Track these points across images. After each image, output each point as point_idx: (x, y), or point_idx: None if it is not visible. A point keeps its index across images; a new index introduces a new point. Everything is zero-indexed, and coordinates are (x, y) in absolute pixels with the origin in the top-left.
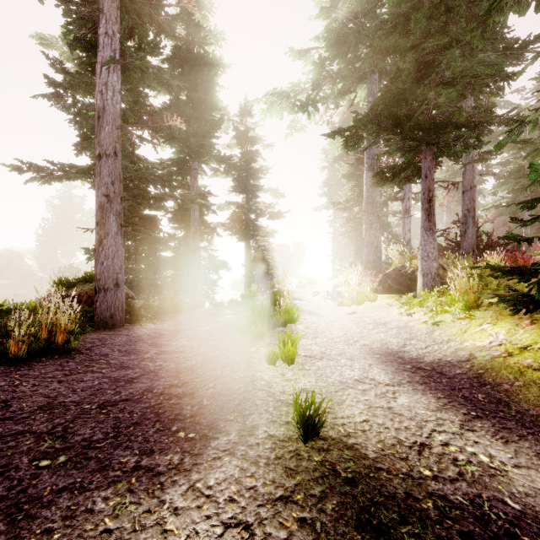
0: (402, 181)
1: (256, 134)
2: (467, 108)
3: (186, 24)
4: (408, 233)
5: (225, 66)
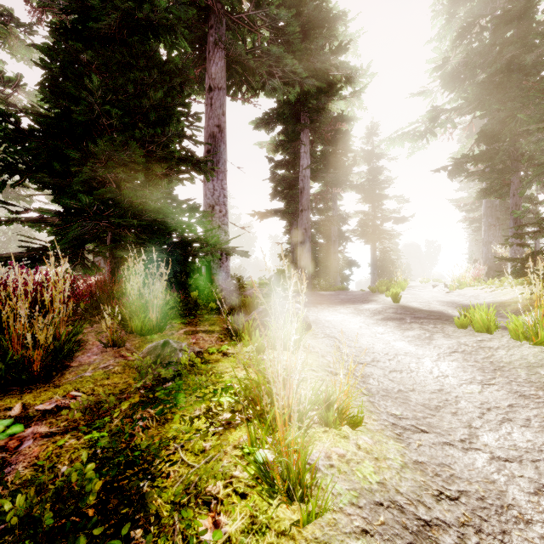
0: (503, 195)
1: (381, 149)
2: None
3: None
4: None
5: (357, 119)
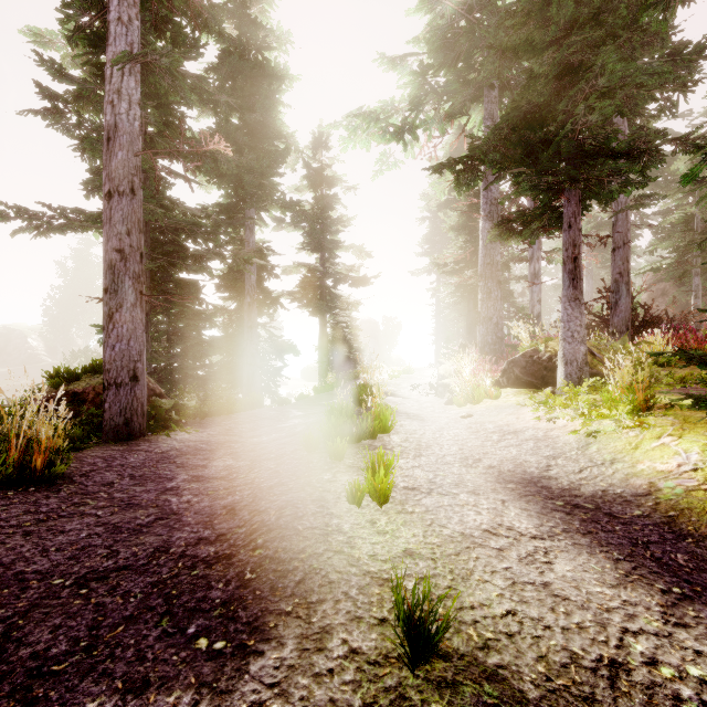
0: (535, 234)
1: (334, 173)
2: (619, 136)
3: (239, 20)
4: (538, 305)
5: (292, 78)
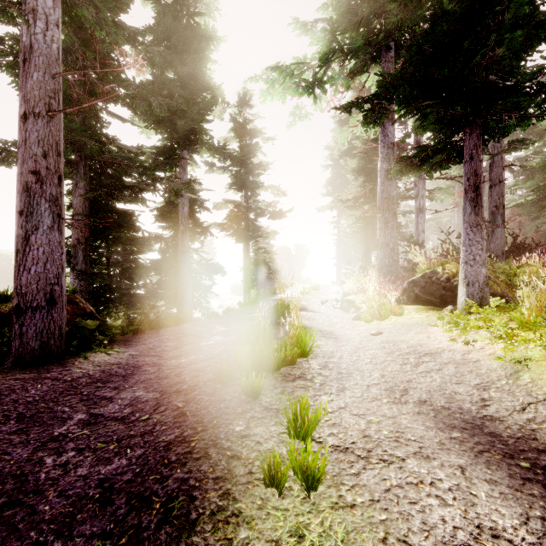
0: (433, 168)
1: (255, 127)
2: None
3: None
4: (422, 234)
5: (219, 39)
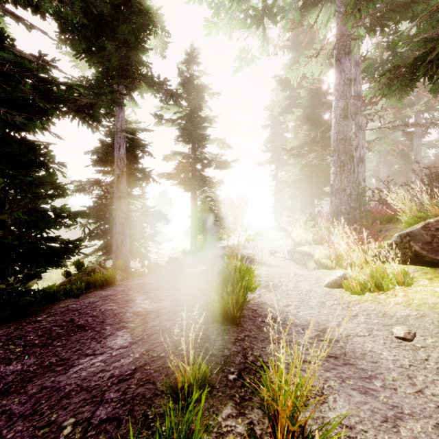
0: None
1: (202, 84)
2: None
3: None
4: (363, 182)
5: None
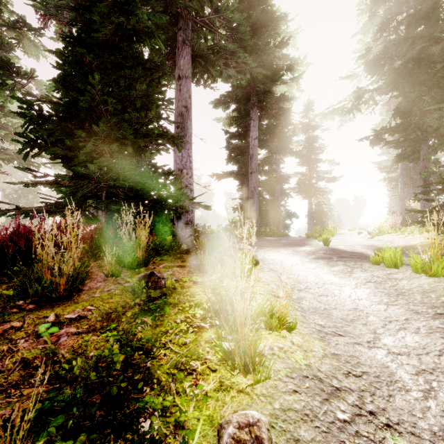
0: (415, 159)
1: (316, 122)
2: None
3: None
4: None
5: (296, 98)
